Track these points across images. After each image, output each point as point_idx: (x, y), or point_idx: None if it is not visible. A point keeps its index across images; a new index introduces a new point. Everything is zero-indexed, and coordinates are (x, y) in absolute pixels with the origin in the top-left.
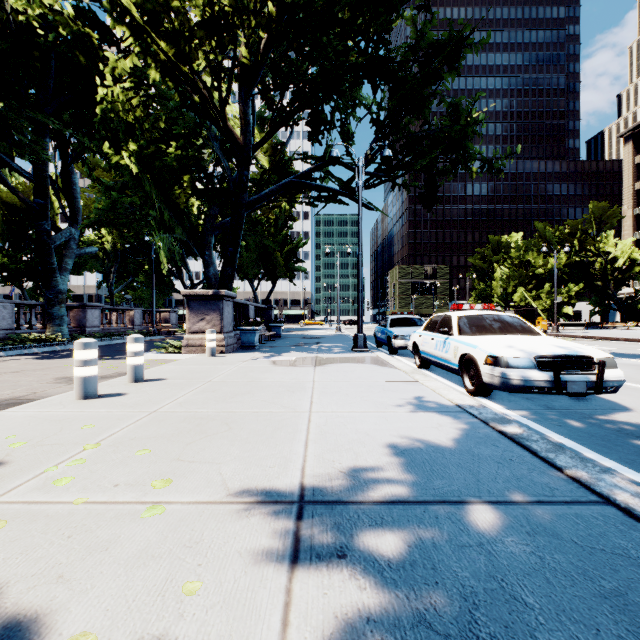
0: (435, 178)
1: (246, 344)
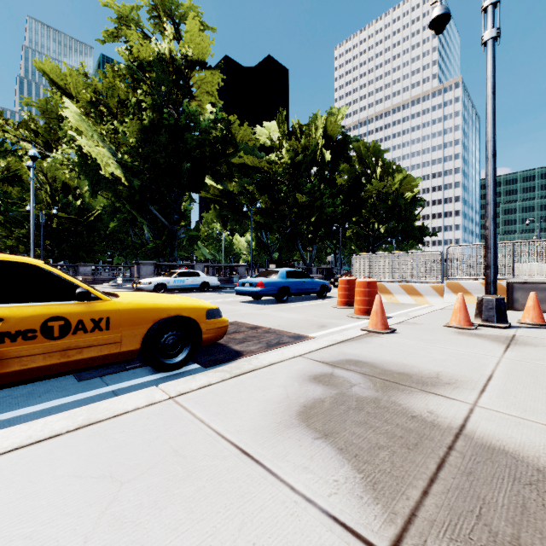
0: (420, 237)
1: None
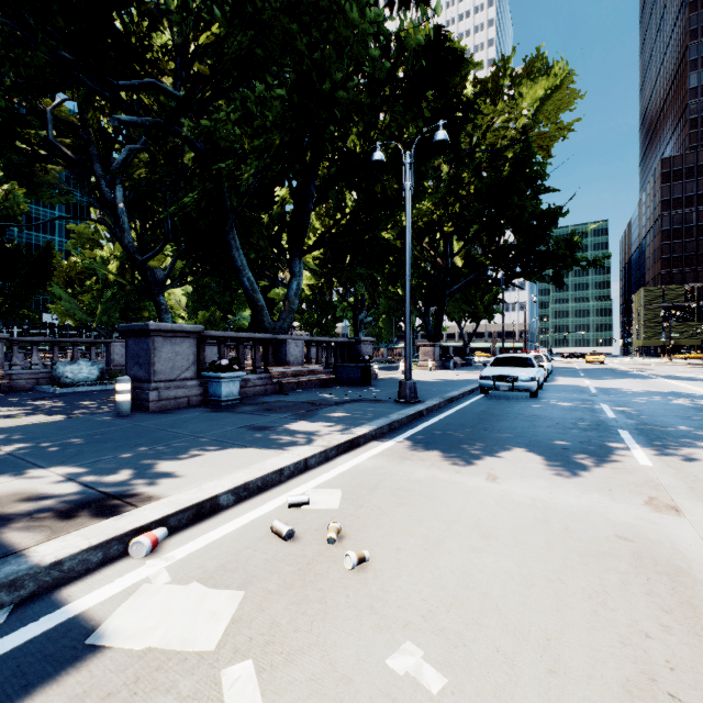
0: (561, 270)
1: (446, 367)
